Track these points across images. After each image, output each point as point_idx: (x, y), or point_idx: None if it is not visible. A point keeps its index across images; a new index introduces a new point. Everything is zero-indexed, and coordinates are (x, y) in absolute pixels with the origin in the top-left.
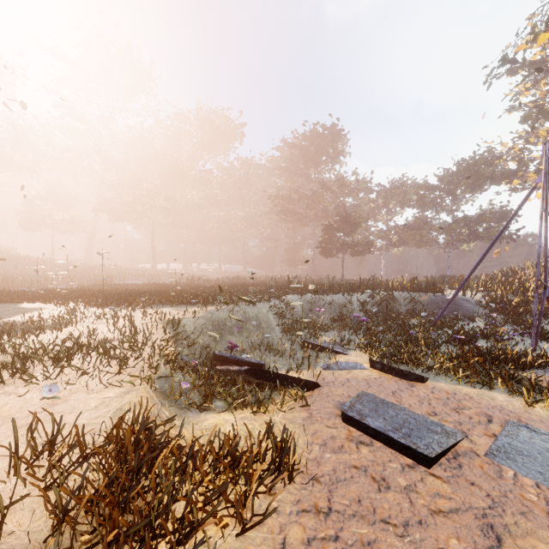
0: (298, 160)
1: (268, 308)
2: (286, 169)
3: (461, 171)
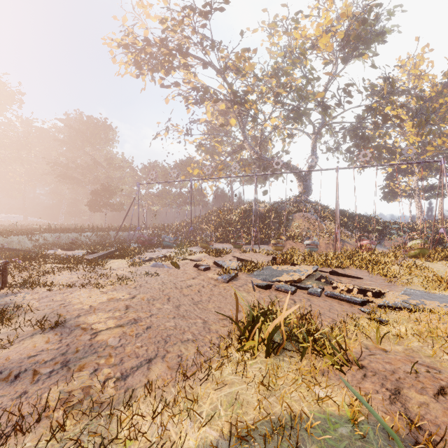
0: (76, 139)
1: (25, 237)
2: (66, 143)
3: (181, 166)
